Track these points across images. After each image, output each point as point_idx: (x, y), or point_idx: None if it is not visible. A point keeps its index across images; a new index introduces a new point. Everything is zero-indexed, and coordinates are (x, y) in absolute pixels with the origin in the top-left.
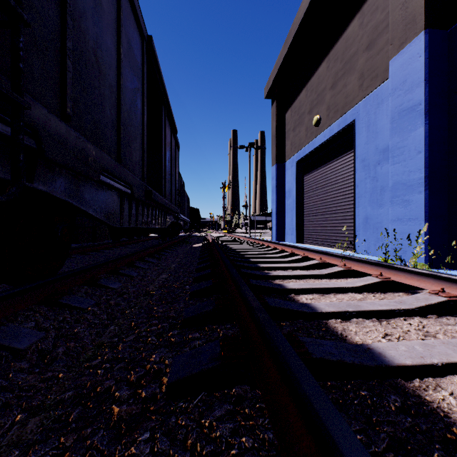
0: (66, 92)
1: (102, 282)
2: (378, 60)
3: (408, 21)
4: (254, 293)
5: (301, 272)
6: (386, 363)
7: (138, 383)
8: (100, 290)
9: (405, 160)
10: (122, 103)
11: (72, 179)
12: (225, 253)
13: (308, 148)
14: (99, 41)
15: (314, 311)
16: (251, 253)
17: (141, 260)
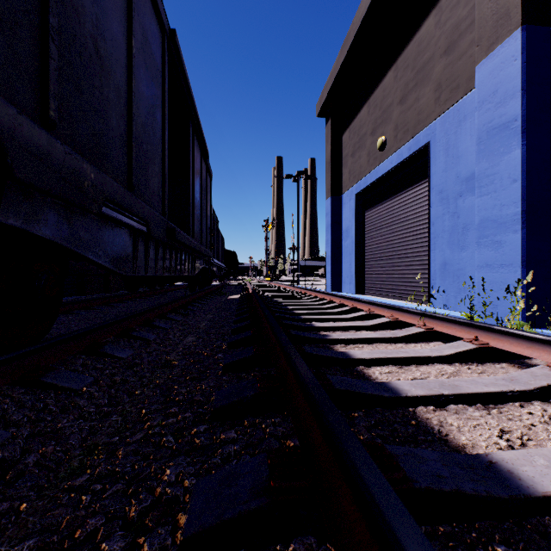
0: (47, 87)
1: (106, 349)
2: (460, 67)
3: (499, 16)
4: (310, 366)
5: (369, 334)
6: (526, 491)
7: (139, 522)
8: (102, 361)
9: (495, 191)
10: (134, 113)
11: (62, 211)
12: (269, 308)
13: (370, 178)
14: (101, 25)
15: (397, 395)
16: (302, 307)
17: (161, 318)
